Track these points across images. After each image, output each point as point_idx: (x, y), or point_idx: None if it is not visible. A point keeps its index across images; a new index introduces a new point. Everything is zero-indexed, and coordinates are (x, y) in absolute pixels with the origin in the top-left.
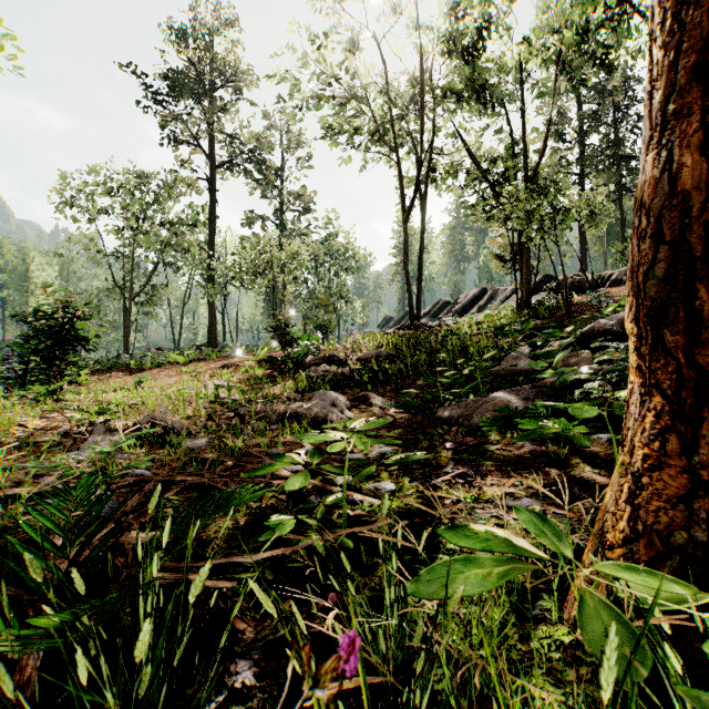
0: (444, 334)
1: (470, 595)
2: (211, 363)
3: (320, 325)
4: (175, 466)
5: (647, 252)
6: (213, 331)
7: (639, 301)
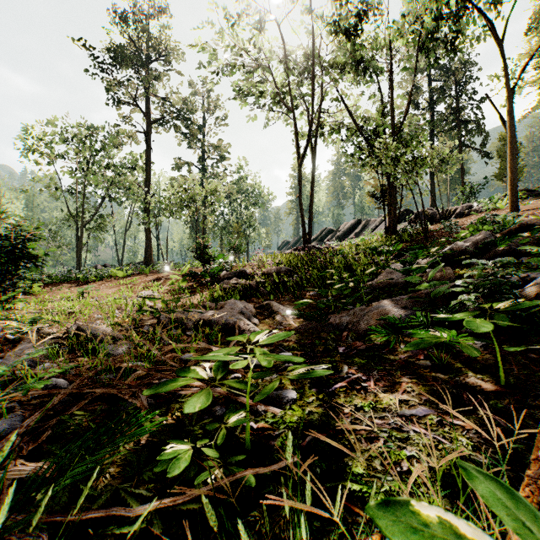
0: (331, 253)
1: None
2: (144, 277)
3: (233, 247)
4: (87, 377)
5: None
6: (148, 252)
7: None
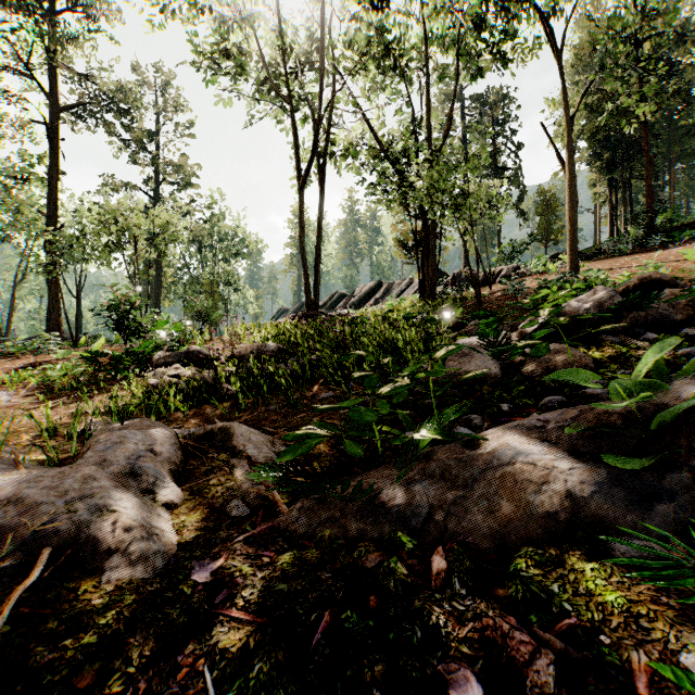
0: (351, 322)
1: None
2: (8, 362)
3: (199, 312)
4: None
5: None
6: (54, 318)
7: None
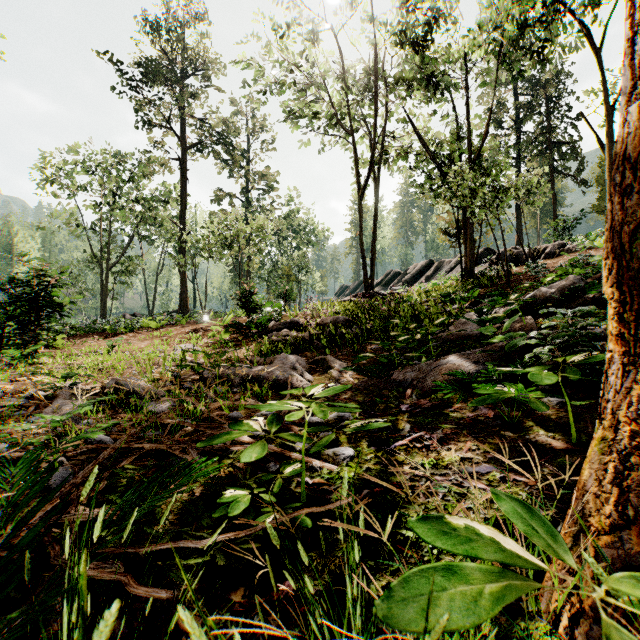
0: (396, 301)
1: (458, 627)
2: (180, 328)
3: (283, 293)
4: (134, 433)
5: (633, 208)
6: (184, 299)
7: (622, 264)
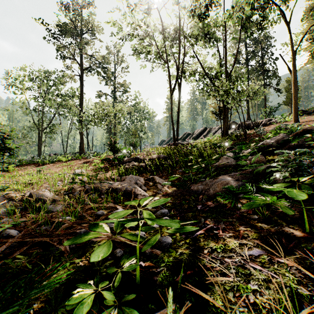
0: (190, 147)
1: None
2: (78, 161)
3: (132, 143)
4: (30, 229)
5: None
6: (82, 146)
7: None
